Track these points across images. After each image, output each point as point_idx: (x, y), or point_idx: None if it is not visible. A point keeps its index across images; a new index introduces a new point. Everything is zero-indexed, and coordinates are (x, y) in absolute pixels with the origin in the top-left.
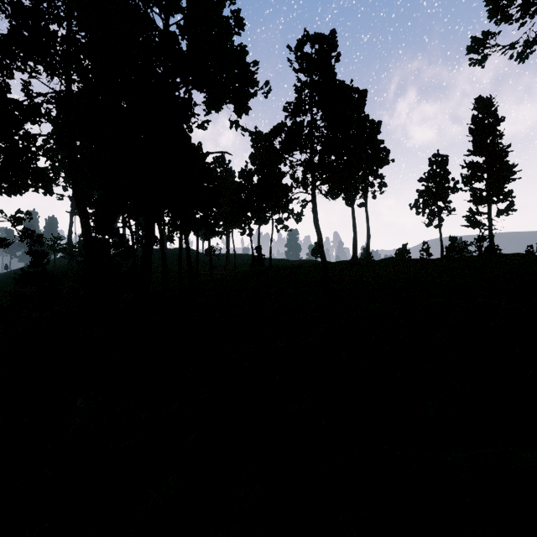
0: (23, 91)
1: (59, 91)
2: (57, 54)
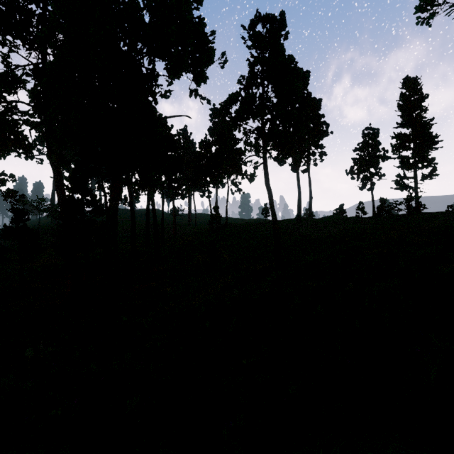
0: (2, 62)
1: (35, 63)
2: (31, 27)
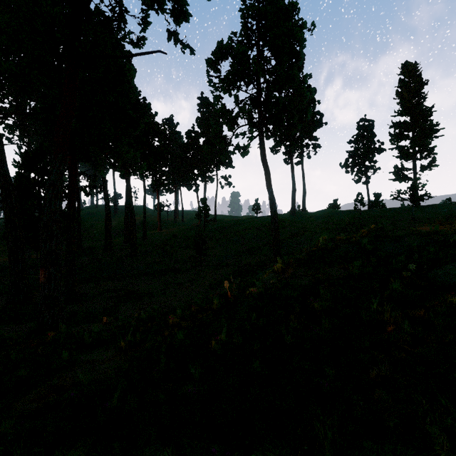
0: None
1: None
2: None
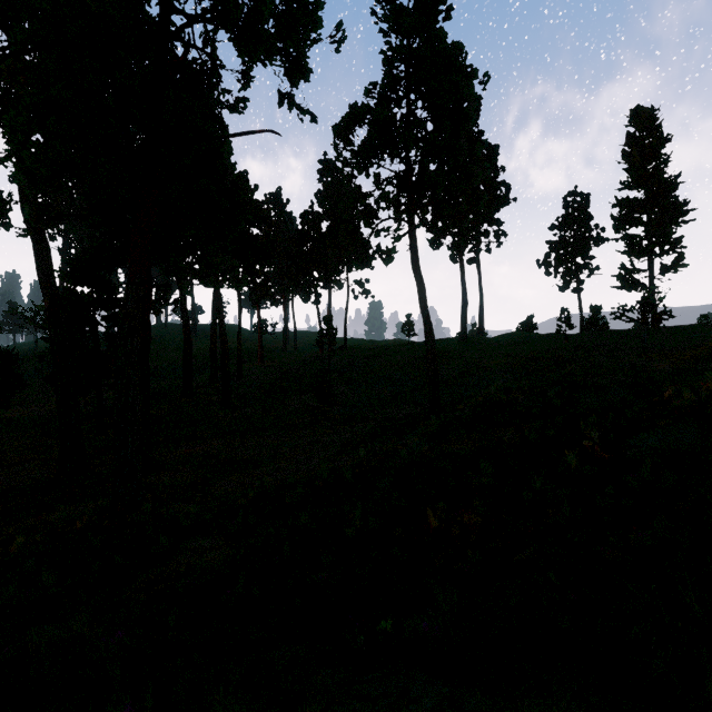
0: None
1: (1, 46)
2: None
